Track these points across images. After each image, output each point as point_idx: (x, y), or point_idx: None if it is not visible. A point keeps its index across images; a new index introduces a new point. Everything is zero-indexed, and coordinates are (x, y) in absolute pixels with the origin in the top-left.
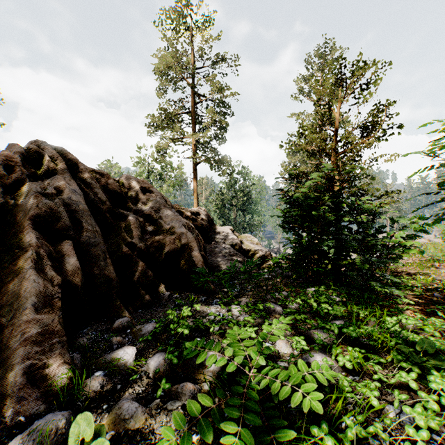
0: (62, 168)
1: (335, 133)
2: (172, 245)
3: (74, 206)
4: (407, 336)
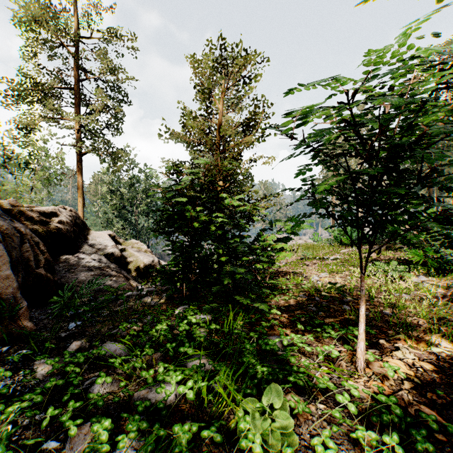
0: None
1: (218, 128)
2: None
3: None
4: (261, 374)
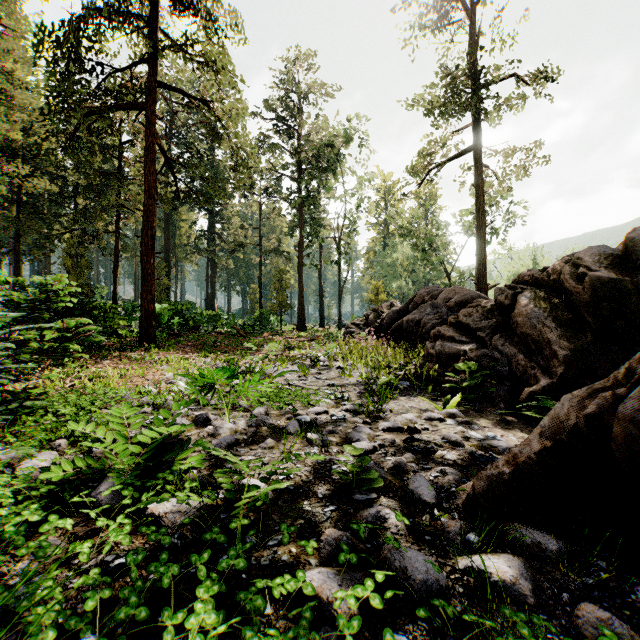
0: None
1: None
2: None
3: None
4: None
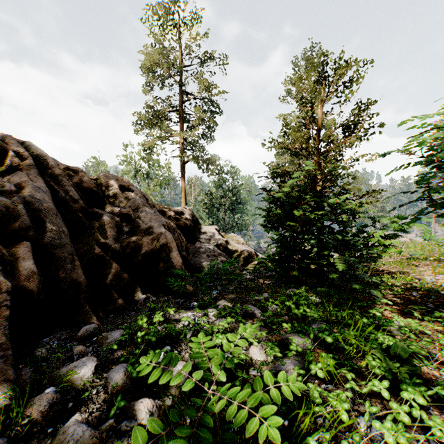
0: (28, 164)
1: (318, 133)
2: (149, 245)
3: (36, 205)
4: (383, 339)
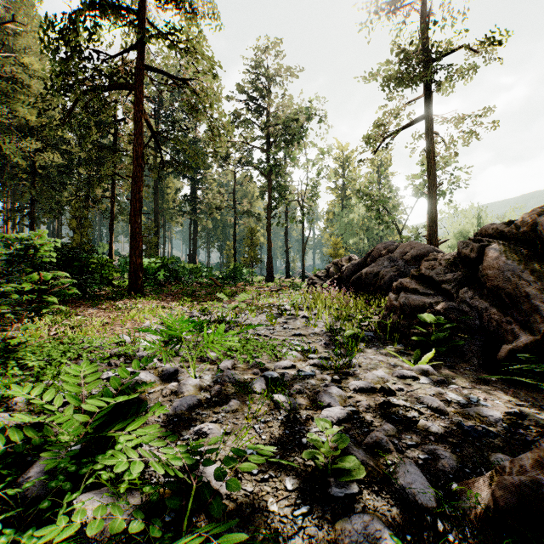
0: None
1: None
2: None
3: None
4: None
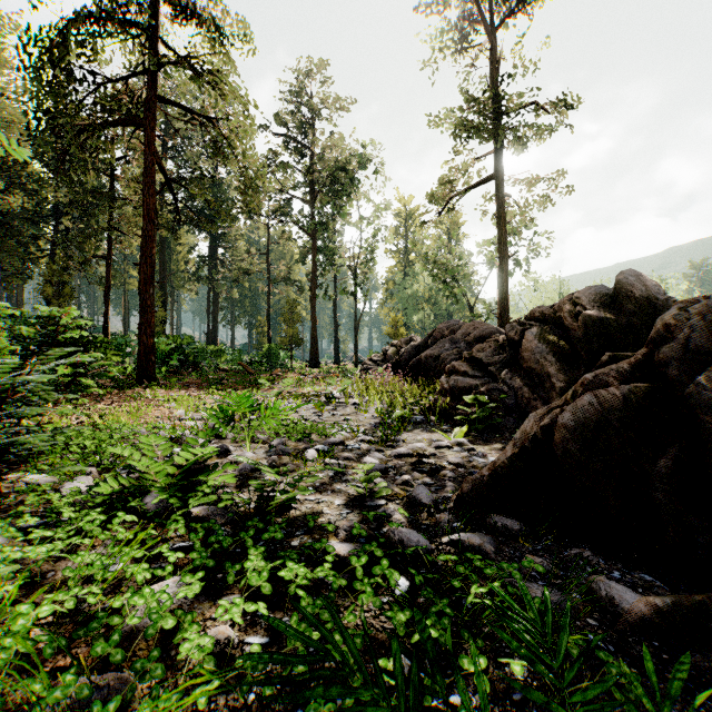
0: None
1: None
2: None
3: None
4: None
